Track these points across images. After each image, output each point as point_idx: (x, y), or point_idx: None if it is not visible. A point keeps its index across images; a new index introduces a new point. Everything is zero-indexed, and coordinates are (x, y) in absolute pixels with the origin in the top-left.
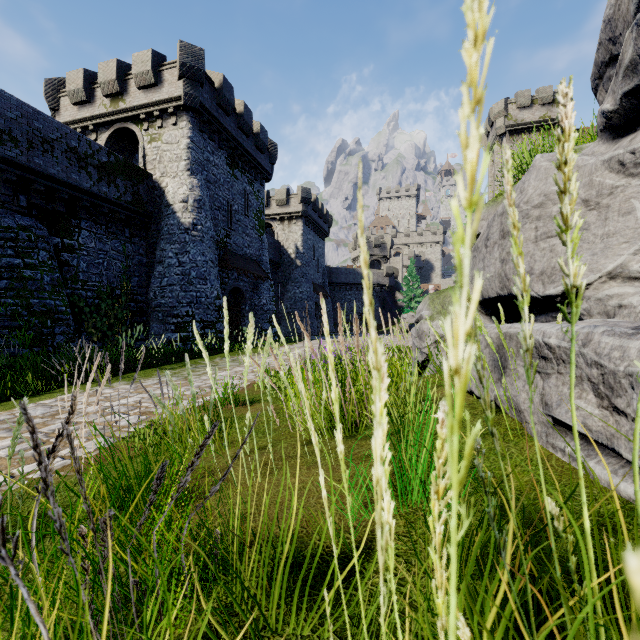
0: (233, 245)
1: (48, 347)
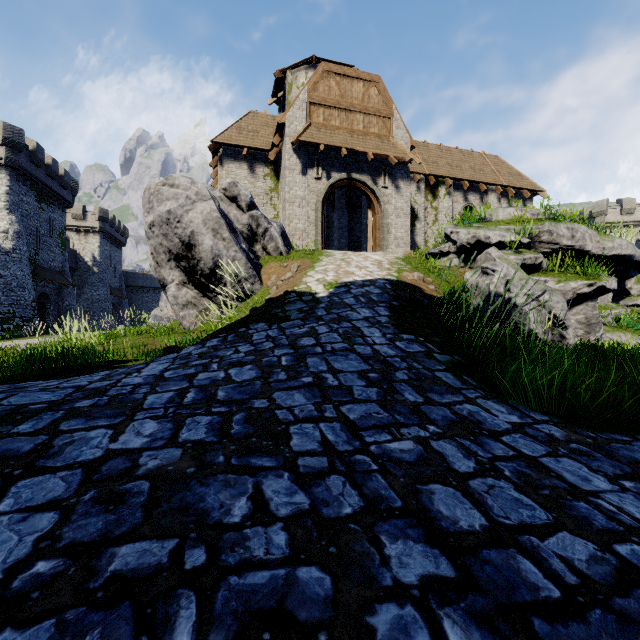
0: (41, 260)
1: None
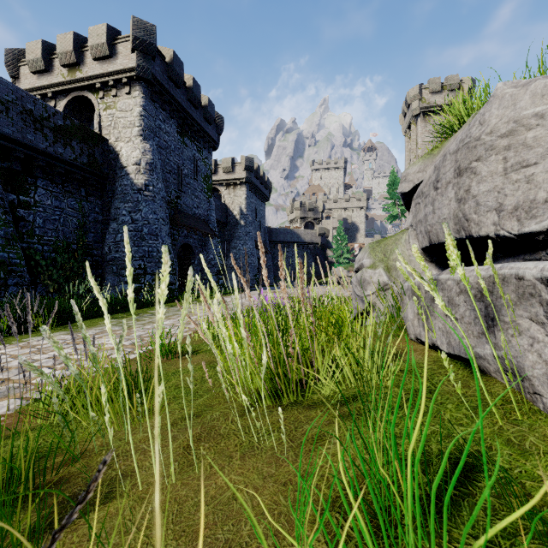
0: (183, 205)
1: (1, 298)
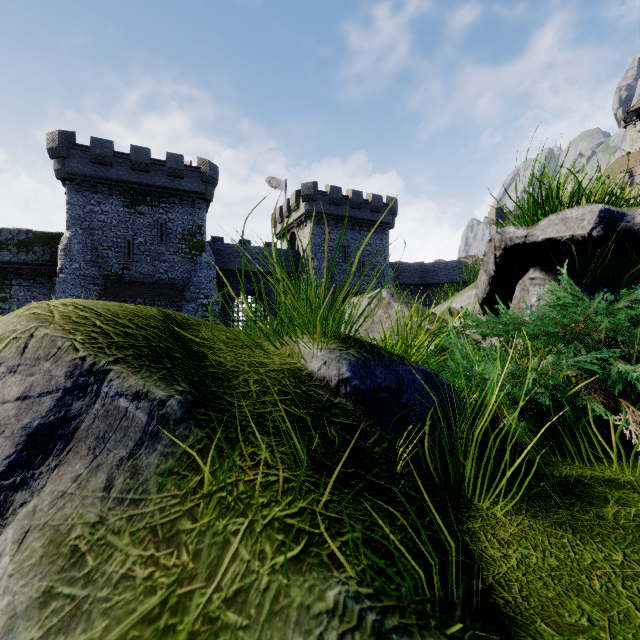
0: (136, 275)
1: None
